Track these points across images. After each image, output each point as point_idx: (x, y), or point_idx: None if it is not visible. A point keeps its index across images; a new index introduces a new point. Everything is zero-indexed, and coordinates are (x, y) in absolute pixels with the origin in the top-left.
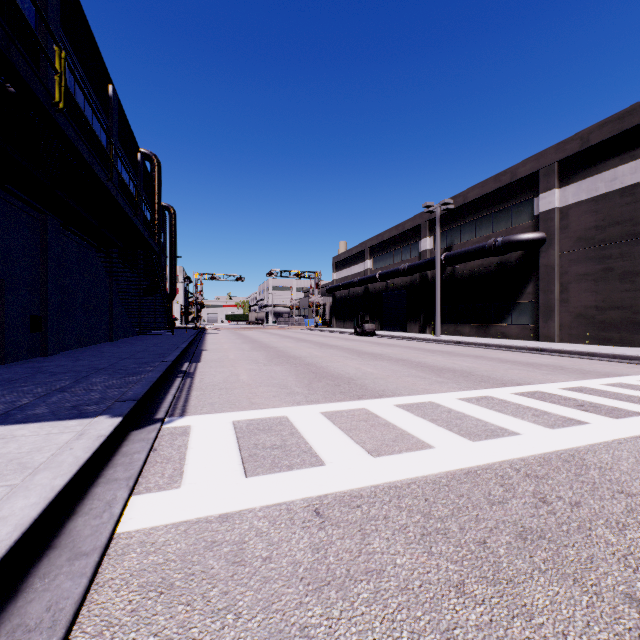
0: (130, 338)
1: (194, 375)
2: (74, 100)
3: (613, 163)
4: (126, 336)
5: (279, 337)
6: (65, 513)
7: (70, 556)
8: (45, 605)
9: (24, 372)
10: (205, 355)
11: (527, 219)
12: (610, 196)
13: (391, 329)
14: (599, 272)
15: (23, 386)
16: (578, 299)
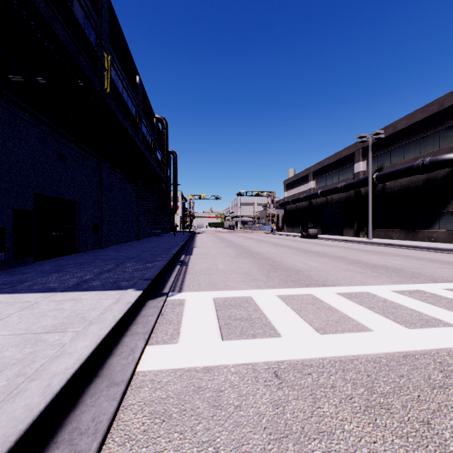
0: (149, 238)
1: (188, 264)
2: (115, 86)
3: None
4: (147, 237)
5: (245, 238)
6: (106, 353)
7: (108, 384)
8: (91, 416)
9: (89, 258)
10: (195, 250)
11: None
12: None
13: (330, 233)
14: None
15: (88, 267)
16: None
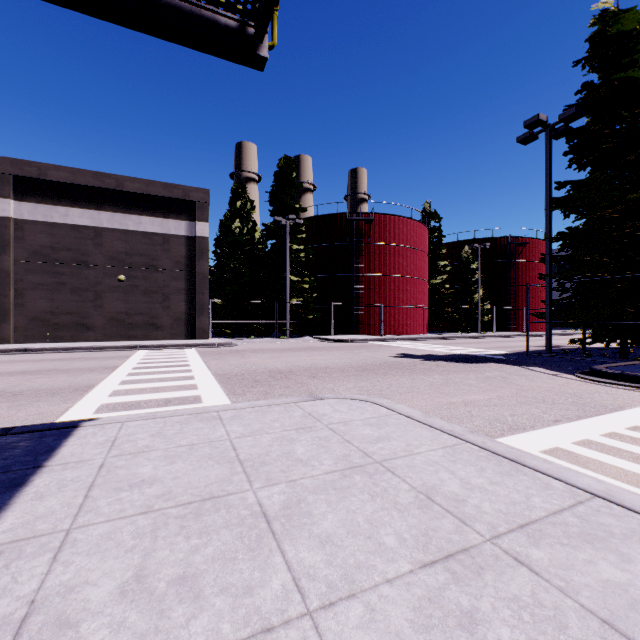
0: None
1: None
2: None
3: (67, 203)
4: None
5: None
6: None
7: None
8: None
9: None
10: None
11: None
12: (64, 227)
13: None
14: (55, 284)
15: None
16: (35, 305)
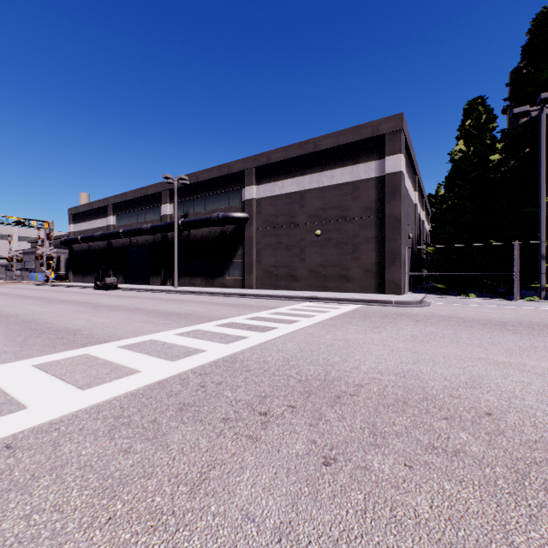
0: None
1: None
2: None
3: (282, 177)
4: None
5: None
6: None
7: None
8: None
9: None
10: None
11: (238, 203)
12: (281, 197)
13: (135, 282)
14: (276, 244)
15: None
16: (266, 260)
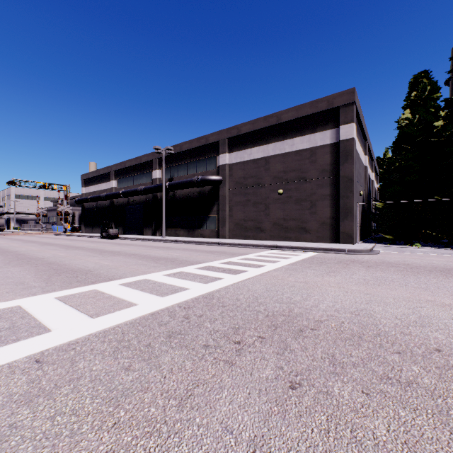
0: None
1: None
2: None
3: (250, 145)
4: None
5: (22, 242)
6: None
7: None
8: None
9: None
10: None
11: (214, 168)
12: (249, 162)
13: (132, 233)
14: (245, 201)
15: None
16: (237, 215)
